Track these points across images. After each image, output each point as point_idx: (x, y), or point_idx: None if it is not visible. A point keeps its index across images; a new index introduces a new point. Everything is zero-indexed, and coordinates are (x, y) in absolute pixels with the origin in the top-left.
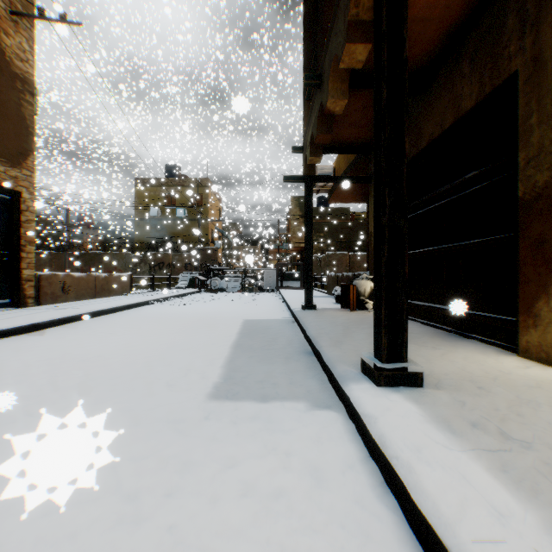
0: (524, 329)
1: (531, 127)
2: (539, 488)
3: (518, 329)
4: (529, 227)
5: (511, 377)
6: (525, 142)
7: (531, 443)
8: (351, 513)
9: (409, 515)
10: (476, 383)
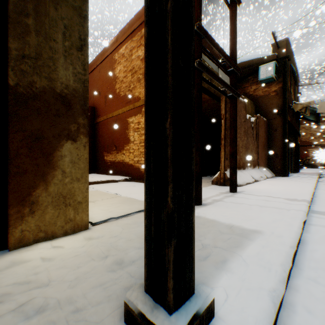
0: (22, 219)
1: (31, 29)
2: (235, 241)
3: (13, 222)
4: (27, 120)
5: (95, 250)
6: (23, 37)
7: (202, 243)
8: (323, 309)
9: (286, 284)
10: (122, 263)
